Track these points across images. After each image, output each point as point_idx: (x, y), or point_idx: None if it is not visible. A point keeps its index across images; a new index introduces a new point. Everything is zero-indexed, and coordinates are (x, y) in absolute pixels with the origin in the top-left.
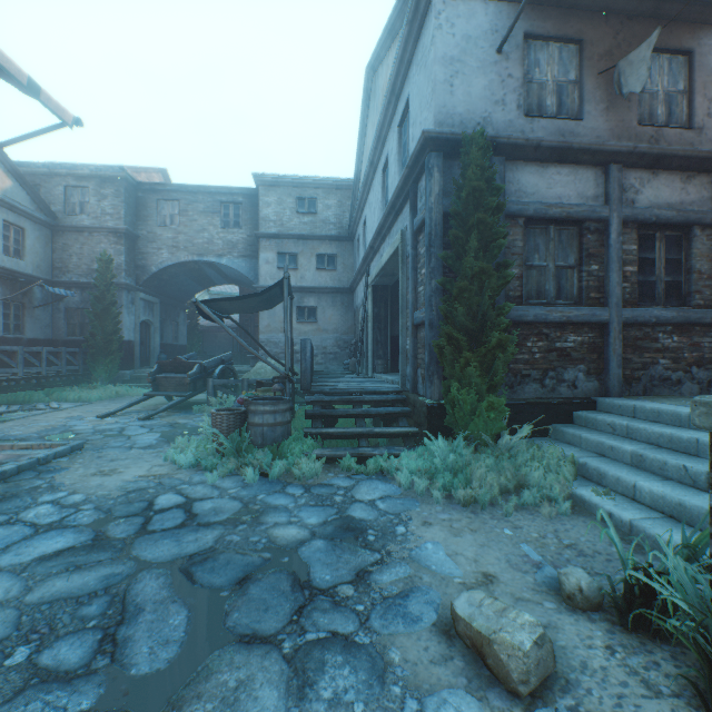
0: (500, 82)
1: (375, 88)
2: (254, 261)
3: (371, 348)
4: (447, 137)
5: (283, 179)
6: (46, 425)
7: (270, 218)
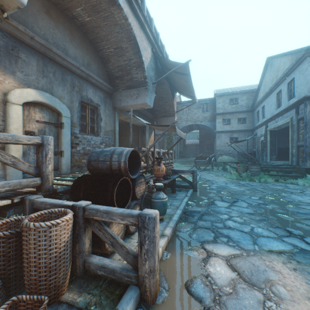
0: None
1: (271, 64)
2: (212, 122)
3: (268, 152)
4: None
5: (225, 93)
6: None
7: (220, 107)
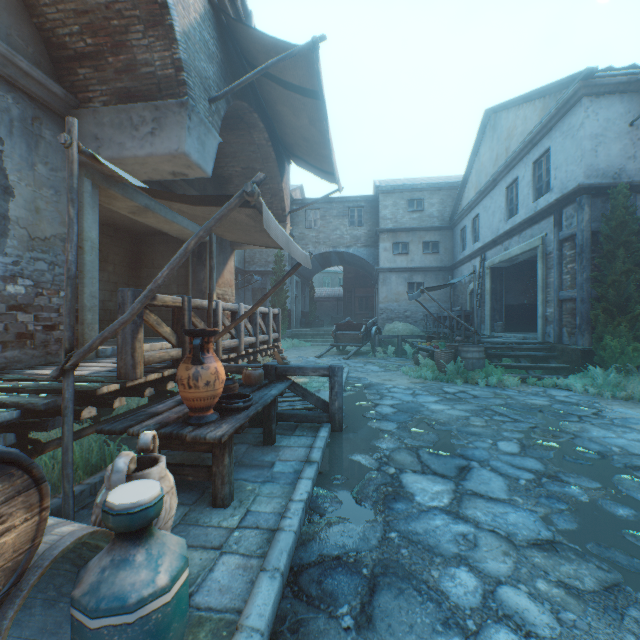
0: (631, 145)
1: (495, 124)
2: (372, 250)
3: (488, 314)
4: (595, 186)
5: (397, 187)
6: (295, 360)
7: (387, 217)
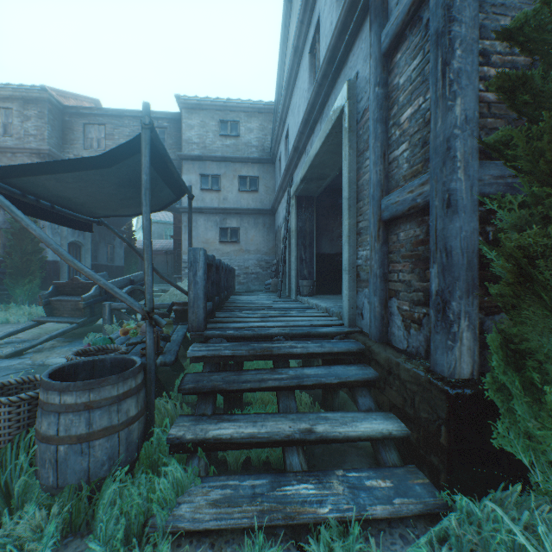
0: None
1: None
2: None
3: (294, 267)
4: None
5: (205, 102)
6: None
7: (193, 141)
